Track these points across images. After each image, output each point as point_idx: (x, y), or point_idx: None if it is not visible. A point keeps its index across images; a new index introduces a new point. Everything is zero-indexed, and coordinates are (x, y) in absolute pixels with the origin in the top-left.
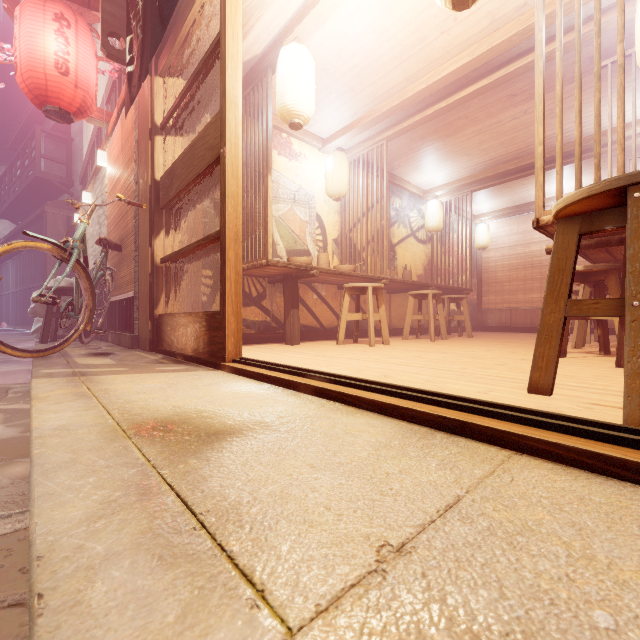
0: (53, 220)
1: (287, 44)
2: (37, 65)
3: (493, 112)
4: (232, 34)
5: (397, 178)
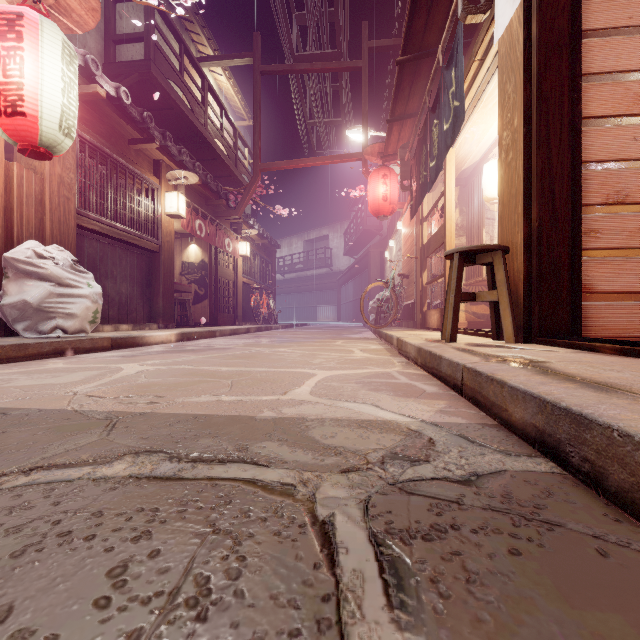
0: (373, 256)
1: (490, 157)
2: (376, 201)
3: None
4: (448, 191)
5: None
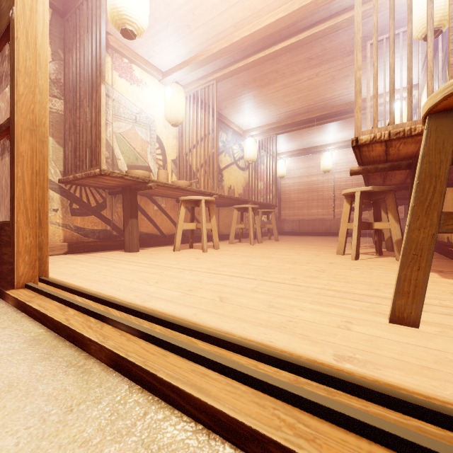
0: None
1: None
2: None
3: (296, 71)
4: None
5: (224, 117)
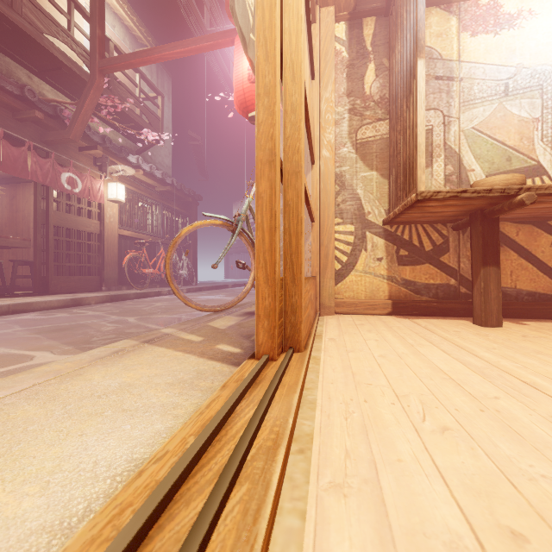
0: None
1: None
2: (239, 86)
3: None
4: None
5: None
